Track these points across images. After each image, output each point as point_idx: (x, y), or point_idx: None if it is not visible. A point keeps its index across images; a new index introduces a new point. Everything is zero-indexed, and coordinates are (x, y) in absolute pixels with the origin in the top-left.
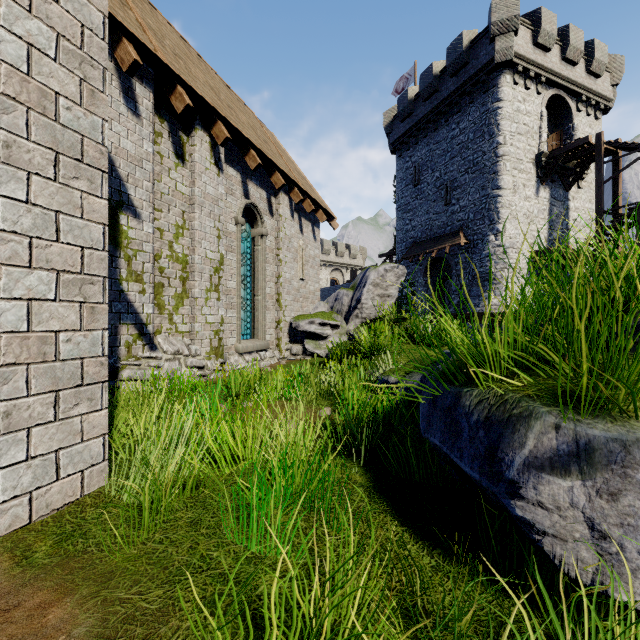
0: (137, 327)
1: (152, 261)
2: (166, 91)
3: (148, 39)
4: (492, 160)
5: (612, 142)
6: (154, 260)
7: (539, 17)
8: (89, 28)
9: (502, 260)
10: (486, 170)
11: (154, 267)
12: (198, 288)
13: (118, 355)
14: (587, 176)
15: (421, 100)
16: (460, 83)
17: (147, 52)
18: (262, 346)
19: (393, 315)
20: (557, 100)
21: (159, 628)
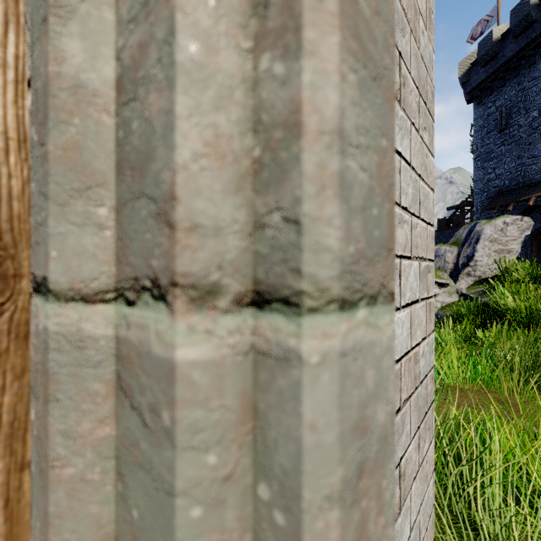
0: None
1: None
2: None
3: None
4: None
5: None
6: None
7: None
8: None
9: None
10: None
11: None
12: None
13: None
14: None
15: (510, 37)
16: None
17: None
18: None
19: (530, 274)
20: None
21: None
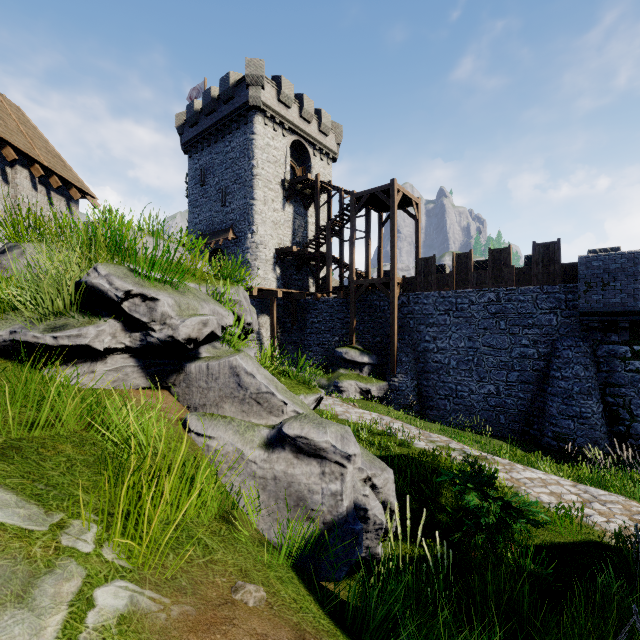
0: None
1: None
2: None
3: None
4: (250, 177)
5: (323, 182)
6: None
7: (281, 82)
8: None
9: (255, 253)
10: (247, 184)
11: None
12: None
13: None
14: (322, 202)
15: (205, 114)
16: (230, 111)
17: None
18: None
19: None
20: (301, 144)
21: None
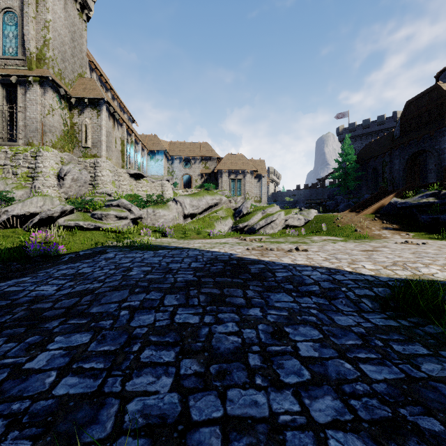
0: None
1: None
2: None
3: None
4: None
5: None
6: None
7: None
8: None
9: None
10: None
11: None
12: None
13: None
14: None
15: (360, 128)
16: (381, 129)
17: None
18: None
19: None
20: None
21: None
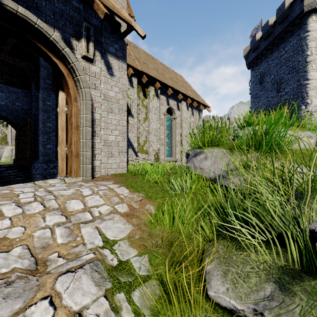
0: (133, 149)
1: (137, 130)
2: (141, 77)
3: (136, 63)
4: (303, 65)
5: None
6: (137, 129)
7: None
8: (124, 85)
9: (309, 119)
10: (300, 71)
11: (137, 132)
12: (150, 138)
13: (128, 157)
14: None
15: (263, 39)
16: (284, 27)
17: (135, 68)
18: (174, 160)
19: None
20: None
21: (134, 179)
